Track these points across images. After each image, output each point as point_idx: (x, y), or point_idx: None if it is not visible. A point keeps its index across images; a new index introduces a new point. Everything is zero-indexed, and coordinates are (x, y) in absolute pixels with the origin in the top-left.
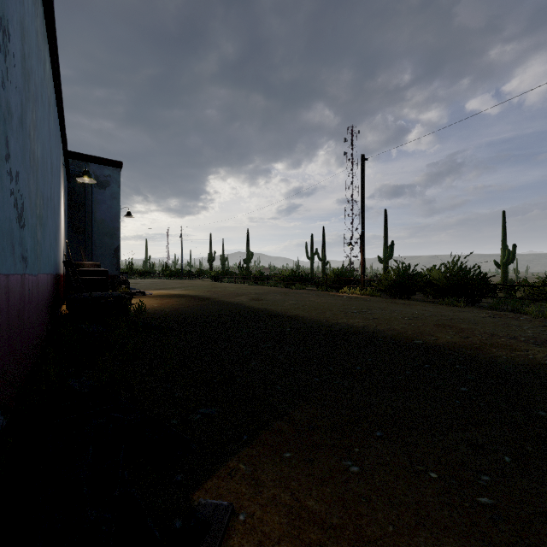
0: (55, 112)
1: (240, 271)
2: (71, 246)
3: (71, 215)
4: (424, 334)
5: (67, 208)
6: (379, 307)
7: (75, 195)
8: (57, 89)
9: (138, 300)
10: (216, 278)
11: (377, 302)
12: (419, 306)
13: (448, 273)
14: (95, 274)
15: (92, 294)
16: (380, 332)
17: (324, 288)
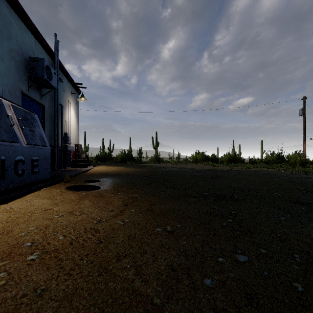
0: None
1: None
2: None
3: None
4: None
5: None
6: None
7: None
8: None
9: None
10: None
11: None
12: None
13: None
14: None
15: None
16: None
17: None
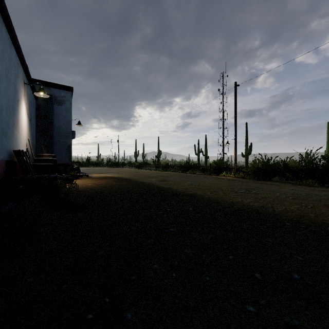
0: (0, 30)
1: (154, 162)
2: (38, 144)
3: (38, 123)
4: (328, 217)
5: (35, 118)
6: (258, 187)
7: (41, 109)
8: (1, 9)
9: (80, 180)
10: (139, 166)
11: (251, 183)
12: (285, 186)
13: (301, 162)
14: (46, 162)
15: (32, 176)
16: (281, 213)
17: (208, 173)
